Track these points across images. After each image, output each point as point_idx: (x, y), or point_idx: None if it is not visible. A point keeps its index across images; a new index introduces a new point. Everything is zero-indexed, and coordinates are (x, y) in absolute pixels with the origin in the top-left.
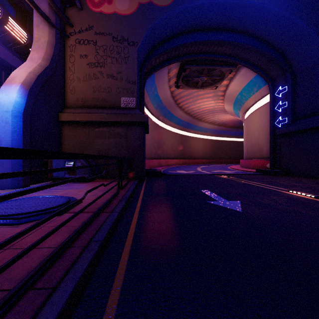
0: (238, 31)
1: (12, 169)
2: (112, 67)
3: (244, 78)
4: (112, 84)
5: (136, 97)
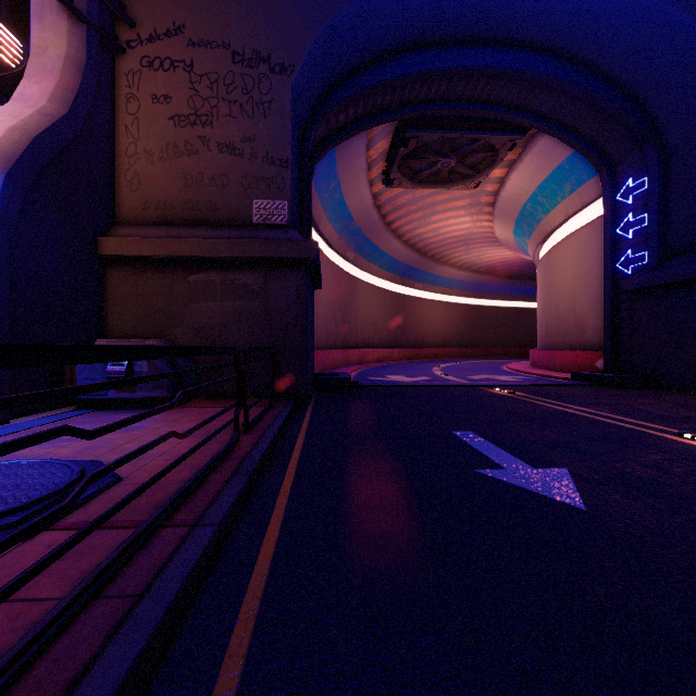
0: (533, 45)
1: None
2: (231, 125)
3: (544, 162)
4: (232, 168)
5: (291, 199)
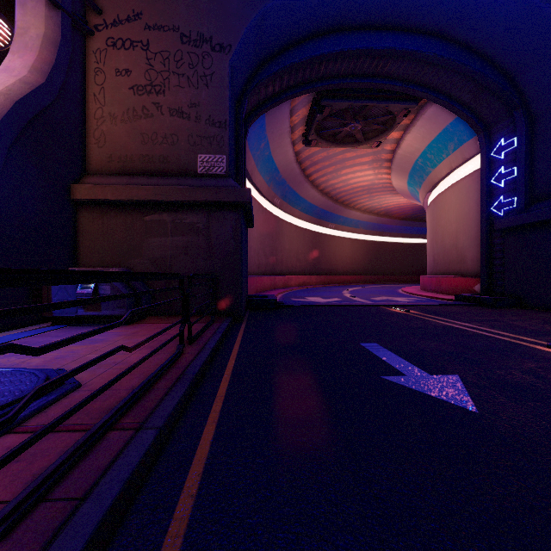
0: (425, 30)
1: None
2: (180, 93)
3: (432, 125)
4: (181, 129)
5: (228, 154)
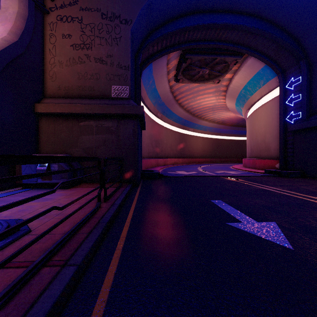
0: (247, 13)
1: None
2: (101, 49)
3: (251, 70)
4: (101, 70)
5: (130, 85)
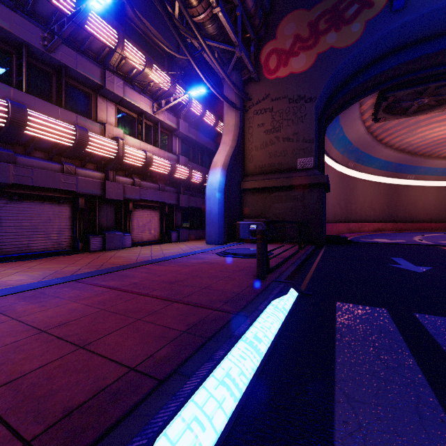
0: None
1: (218, 230)
2: (288, 129)
3: None
4: (288, 147)
5: (314, 156)
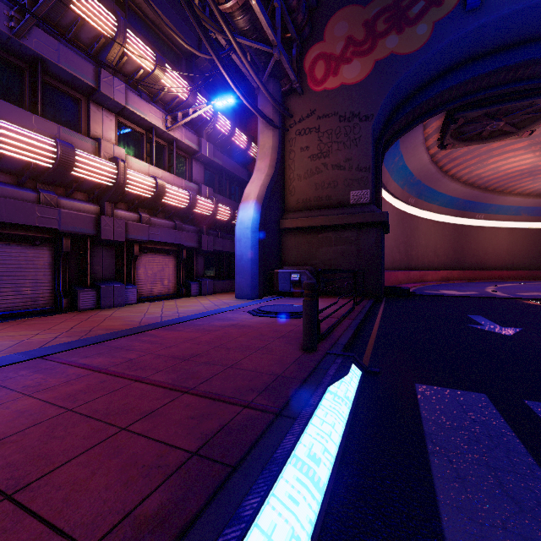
0: None
1: (251, 281)
2: (338, 154)
3: None
4: (339, 177)
5: (371, 188)
